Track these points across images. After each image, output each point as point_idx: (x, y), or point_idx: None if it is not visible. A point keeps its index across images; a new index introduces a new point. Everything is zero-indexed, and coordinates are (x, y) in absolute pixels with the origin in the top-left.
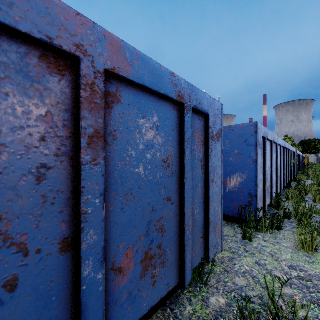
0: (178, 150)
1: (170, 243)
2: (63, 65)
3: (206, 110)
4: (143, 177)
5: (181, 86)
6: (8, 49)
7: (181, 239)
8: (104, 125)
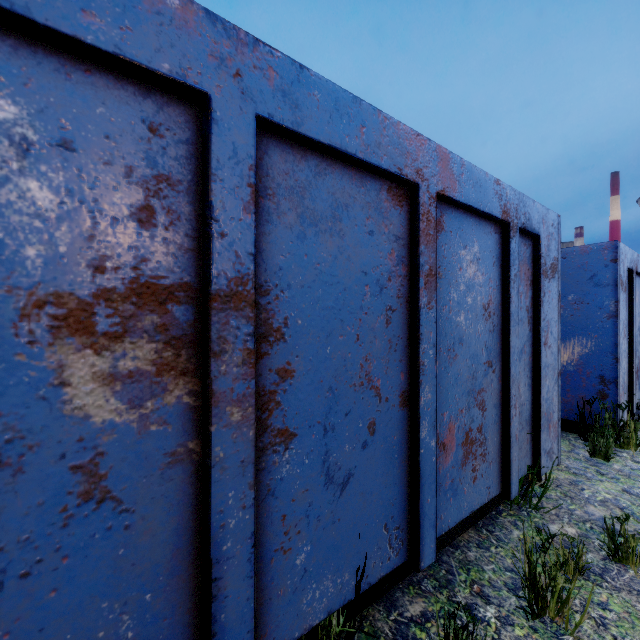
0: (500, 292)
1: (491, 429)
2: (402, 194)
3: (537, 228)
4: (463, 329)
5: (506, 197)
6: (370, 188)
7: (504, 427)
8: (436, 260)
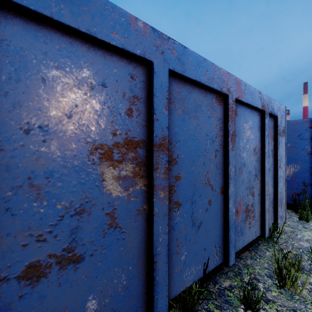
0: (260, 143)
1: (256, 205)
2: (221, 100)
3: (276, 113)
4: (245, 159)
5: (263, 99)
6: (209, 97)
7: (262, 204)
8: (235, 129)
